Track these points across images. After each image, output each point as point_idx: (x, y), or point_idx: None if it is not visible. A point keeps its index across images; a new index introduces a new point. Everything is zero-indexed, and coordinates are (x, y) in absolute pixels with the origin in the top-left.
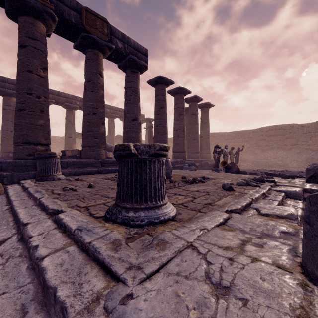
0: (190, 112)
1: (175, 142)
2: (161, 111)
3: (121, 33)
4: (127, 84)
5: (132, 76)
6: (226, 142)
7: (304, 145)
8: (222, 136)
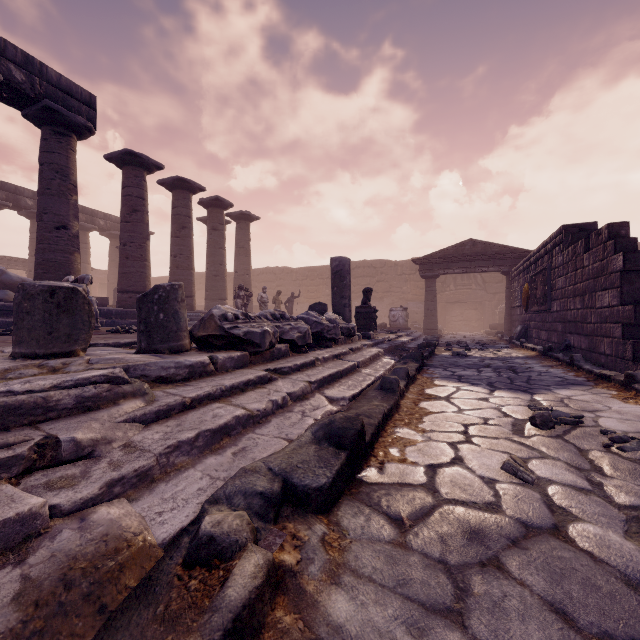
0: (209, 225)
1: (172, 279)
2: (133, 216)
3: (24, 52)
4: (45, 155)
5: (57, 142)
6: (295, 285)
7: (398, 293)
8: (289, 275)
